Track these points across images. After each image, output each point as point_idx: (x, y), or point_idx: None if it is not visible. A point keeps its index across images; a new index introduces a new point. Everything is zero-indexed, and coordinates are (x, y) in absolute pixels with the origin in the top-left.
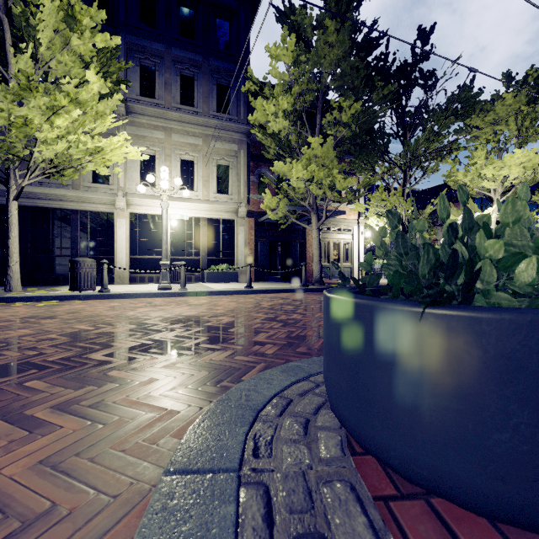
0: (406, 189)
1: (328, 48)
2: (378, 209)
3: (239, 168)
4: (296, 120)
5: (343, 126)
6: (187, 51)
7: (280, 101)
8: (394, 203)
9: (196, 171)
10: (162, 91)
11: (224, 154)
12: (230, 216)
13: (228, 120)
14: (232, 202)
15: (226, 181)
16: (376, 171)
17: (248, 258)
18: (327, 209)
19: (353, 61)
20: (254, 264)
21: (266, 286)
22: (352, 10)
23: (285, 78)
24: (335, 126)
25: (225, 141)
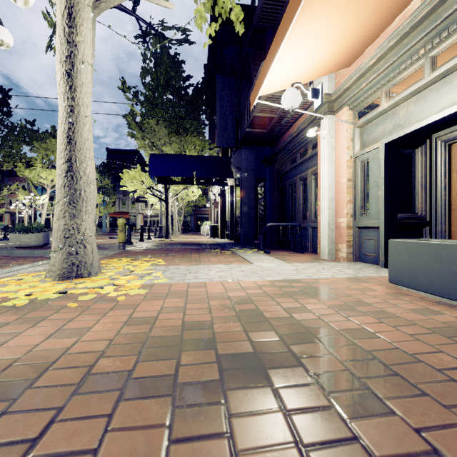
0: None
1: None
2: None
3: None
4: None
5: None
6: None
7: None
8: None
9: None
10: None
11: None
12: None
13: None
14: None
15: None
16: None
17: None
18: None
19: None
20: None
21: None
22: None
23: None
24: None
25: None
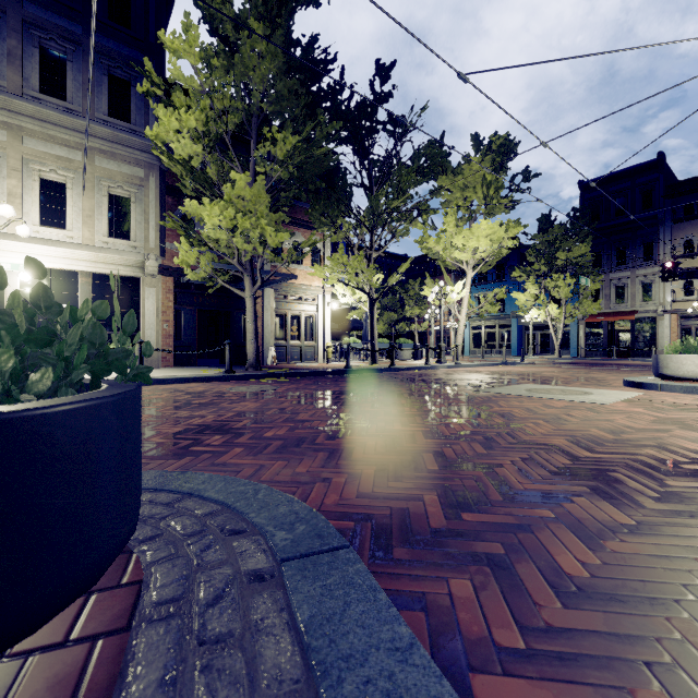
0: (373, 253)
1: (259, 58)
2: (340, 275)
3: (147, 203)
4: (213, 145)
5: (280, 165)
6: (53, 13)
7: (182, 115)
8: (356, 269)
9: (71, 200)
10: (3, 65)
11: (122, 180)
12: (131, 272)
13: (129, 131)
14: (134, 252)
15: (126, 220)
16: (338, 228)
17: (165, 333)
18: (282, 271)
19: (290, 82)
20: (175, 343)
21: (175, 374)
22: (284, 16)
23: (193, 85)
24: (270, 163)
25: (123, 162)
